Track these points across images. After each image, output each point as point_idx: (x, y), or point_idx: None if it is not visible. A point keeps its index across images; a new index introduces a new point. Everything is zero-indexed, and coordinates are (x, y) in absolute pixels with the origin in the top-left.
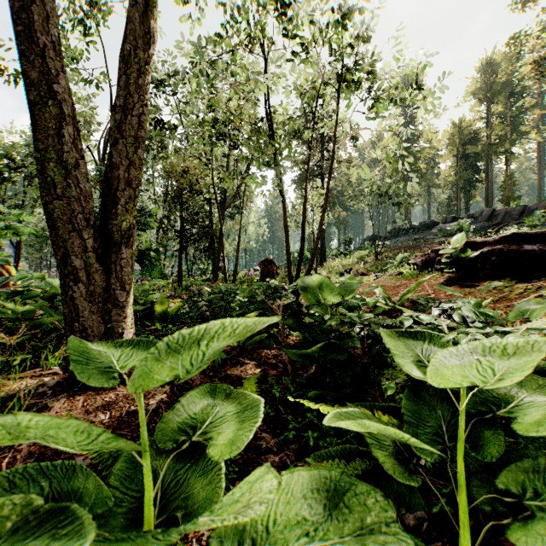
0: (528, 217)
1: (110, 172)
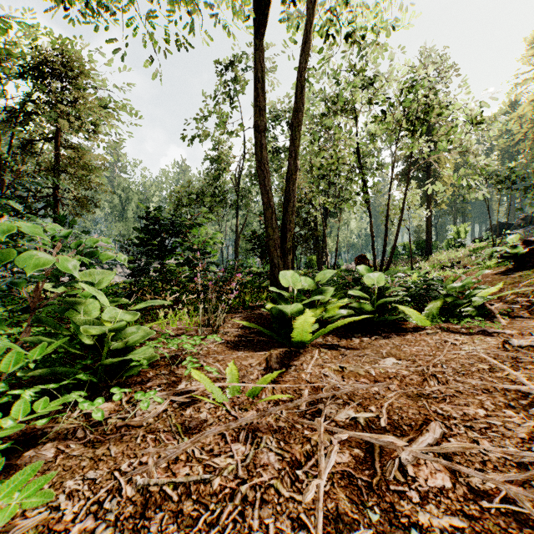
0: None
1: (283, 226)
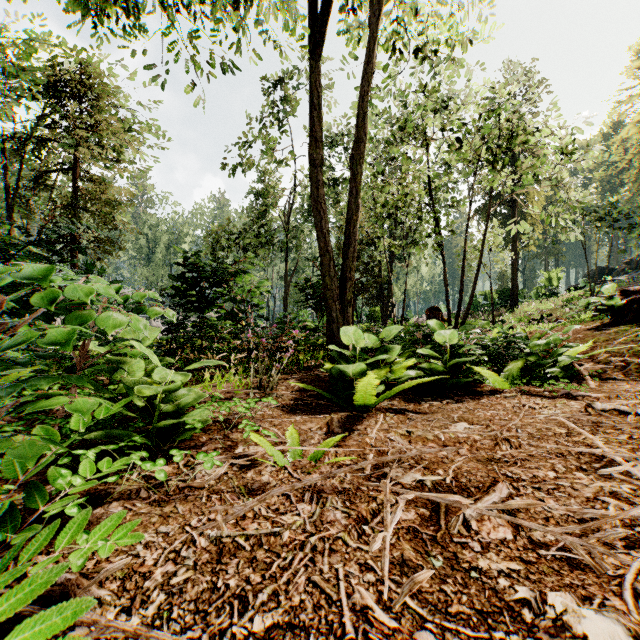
0: None
1: (343, 275)
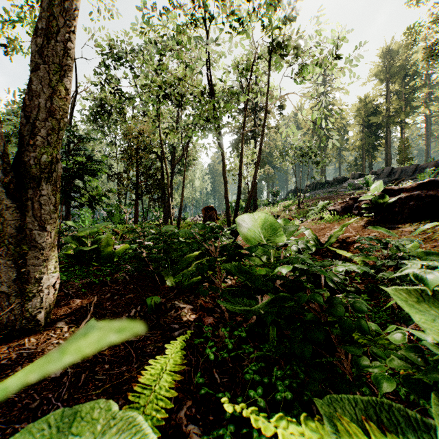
0: (421, 174)
1: (29, 100)
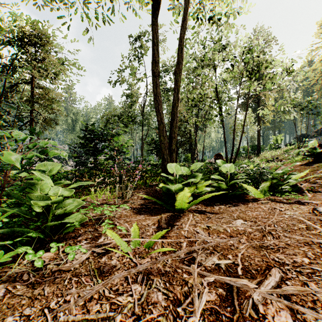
0: None
1: (170, 135)
